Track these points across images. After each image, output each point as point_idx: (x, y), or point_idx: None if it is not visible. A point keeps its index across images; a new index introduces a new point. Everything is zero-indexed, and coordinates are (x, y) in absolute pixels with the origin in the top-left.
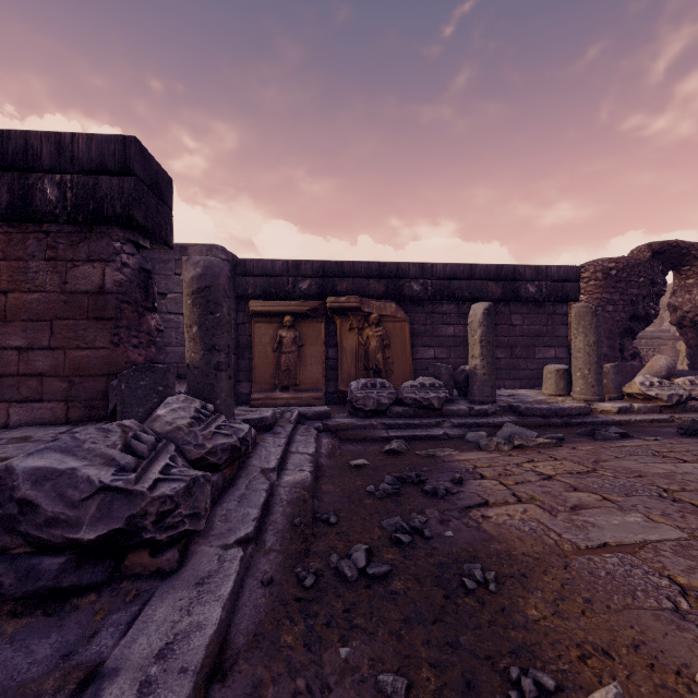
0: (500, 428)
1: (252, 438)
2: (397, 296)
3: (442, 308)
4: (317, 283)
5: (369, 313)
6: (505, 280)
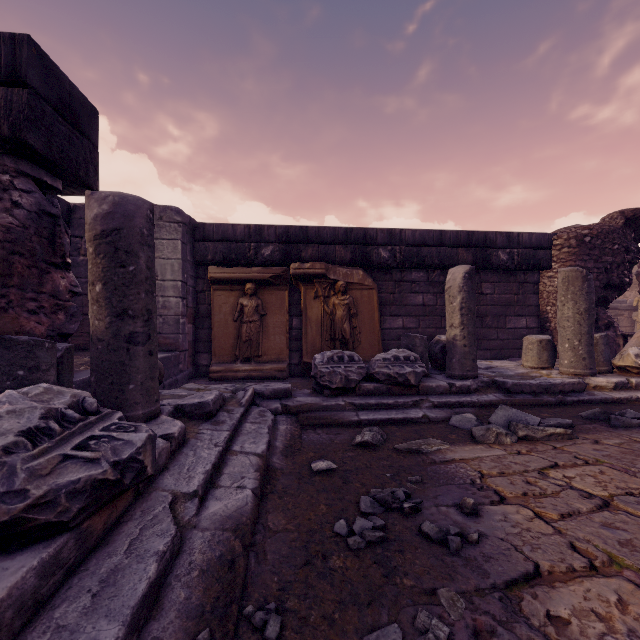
0: (486, 408)
1: (175, 438)
2: (364, 263)
3: (410, 276)
4: (281, 248)
5: (335, 280)
6: (476, 247)
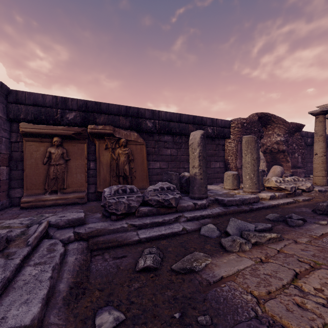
0: (217, 217)
1: None
2: (138, 128)
3: (164, 138)
4: (81, 115)
5: (119, 138)
6: (197, 124)
